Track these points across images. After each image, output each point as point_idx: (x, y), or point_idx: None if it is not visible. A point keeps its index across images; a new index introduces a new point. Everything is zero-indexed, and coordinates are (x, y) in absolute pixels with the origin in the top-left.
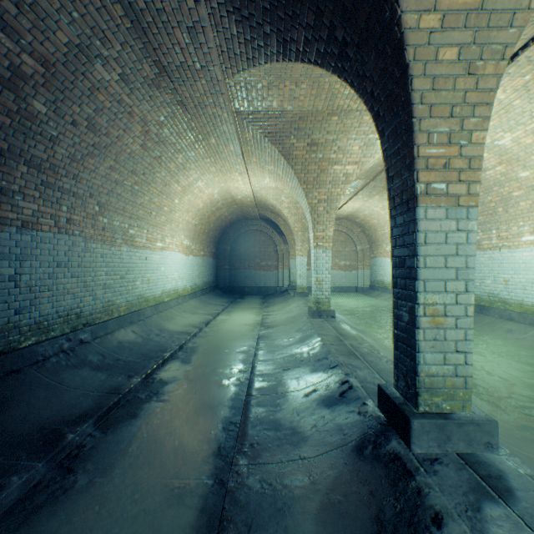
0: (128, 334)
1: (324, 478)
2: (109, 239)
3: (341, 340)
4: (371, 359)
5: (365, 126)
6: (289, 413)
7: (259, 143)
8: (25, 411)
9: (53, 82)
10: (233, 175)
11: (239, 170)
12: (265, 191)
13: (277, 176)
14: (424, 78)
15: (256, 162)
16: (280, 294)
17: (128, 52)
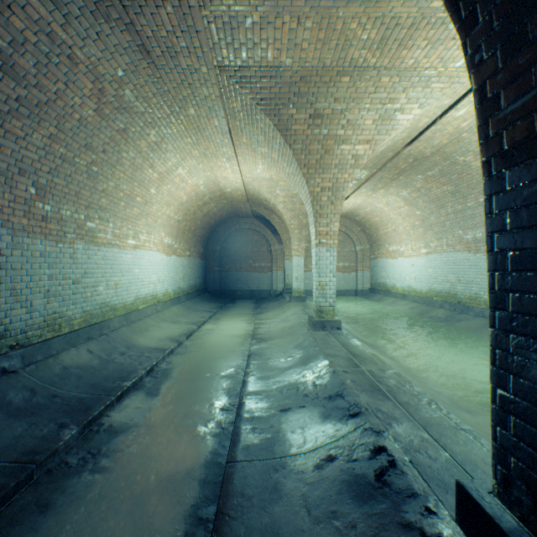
0: (81, 355)
1: None
2: (55, 233)
3: (356, 365)
4: (406, 398)
5: (383, 91)
6: (294, 508)
7: (249, 116)
8: None
9: None
10: (220, 161)
11: (226, 154)
12: (258, 183)
13: (271, 161)
14: None
15: (247, 143)
16: (275, 298)
17: None
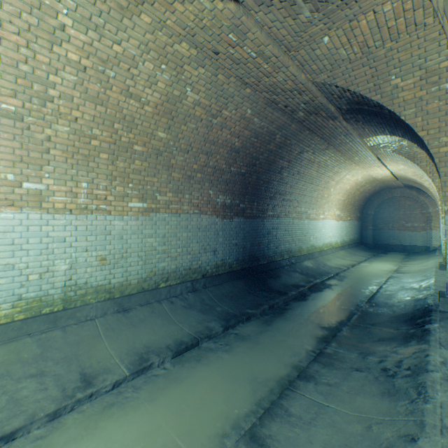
0: (309, 263)
1: (399, 313)
2: (300, 217)
3: None
4: None
5: None
6: (393, 301)
7: (388, 154)
8: (285, 280)
9: (289, 165)
10: (371, 168)
11: (376, 166)
12: (403, 171)
13: (408, 166)
14: (445, 167)
15: (389, 160)
16: (426, 252)
17: (316, 145)
